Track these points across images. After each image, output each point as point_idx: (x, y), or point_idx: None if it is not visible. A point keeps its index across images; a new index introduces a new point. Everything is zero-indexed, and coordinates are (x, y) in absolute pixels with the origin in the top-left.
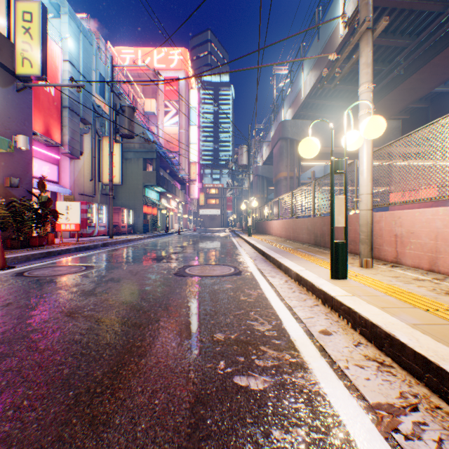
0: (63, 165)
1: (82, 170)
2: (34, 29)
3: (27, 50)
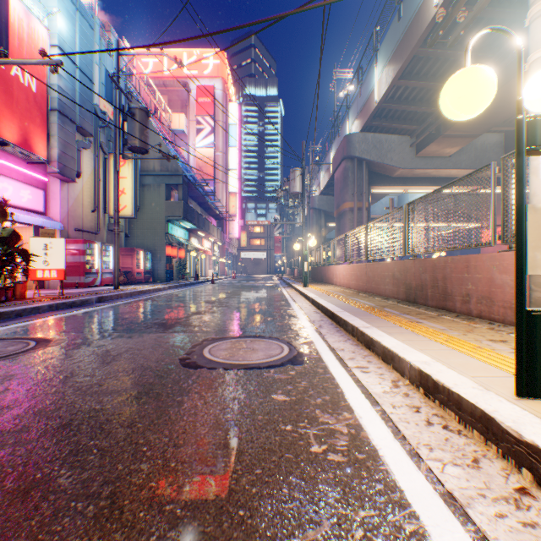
0: (52, 190)
1: (80, 198)
2: None
3: None
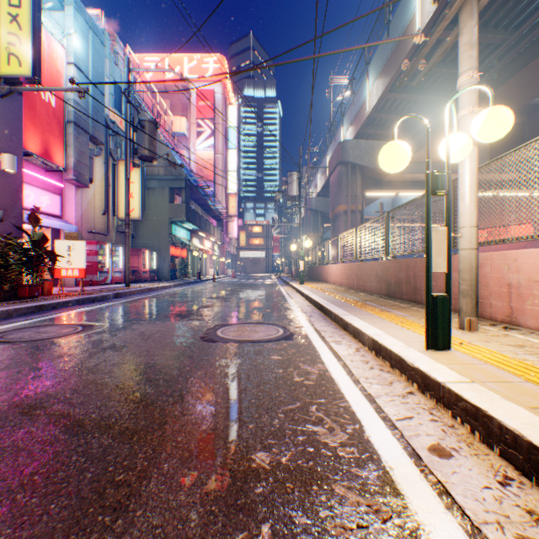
0: (68, 196)
1: (92, 202)
2: (23, 17)
3: (14, 44)
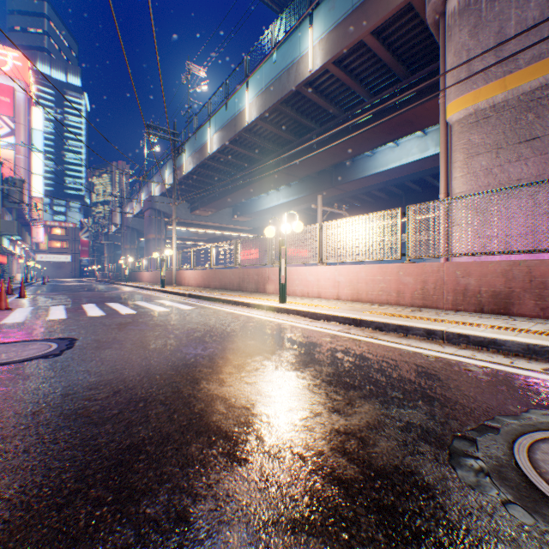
0: None
1: None
2: None
3: None
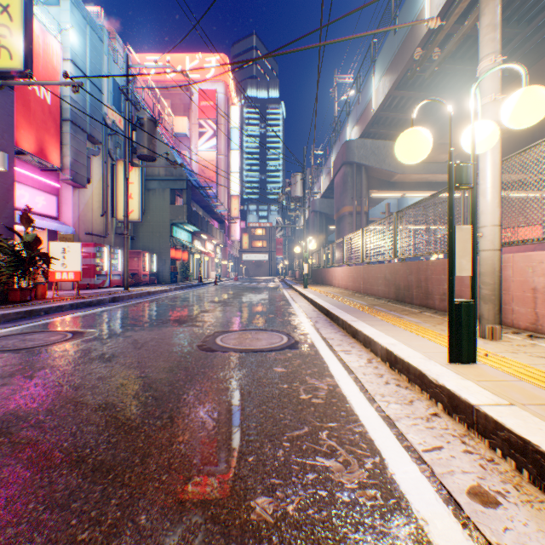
0: (64, 196)
1: (90, 203)
2: (14, 7)
3: (4, 36)
